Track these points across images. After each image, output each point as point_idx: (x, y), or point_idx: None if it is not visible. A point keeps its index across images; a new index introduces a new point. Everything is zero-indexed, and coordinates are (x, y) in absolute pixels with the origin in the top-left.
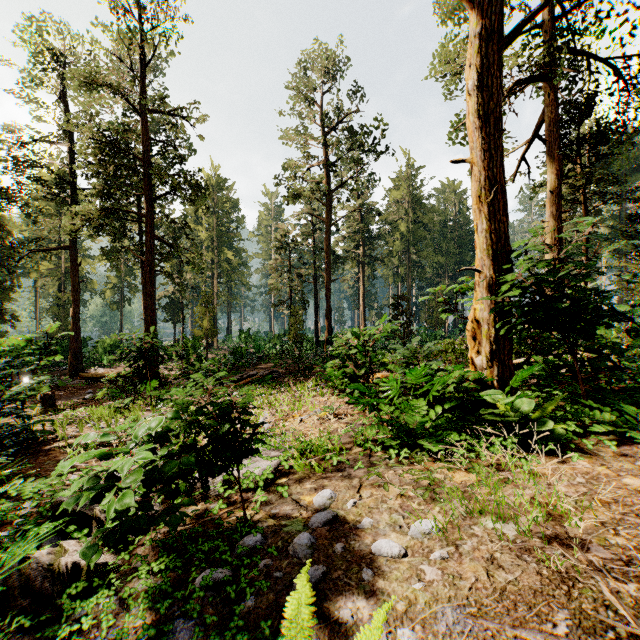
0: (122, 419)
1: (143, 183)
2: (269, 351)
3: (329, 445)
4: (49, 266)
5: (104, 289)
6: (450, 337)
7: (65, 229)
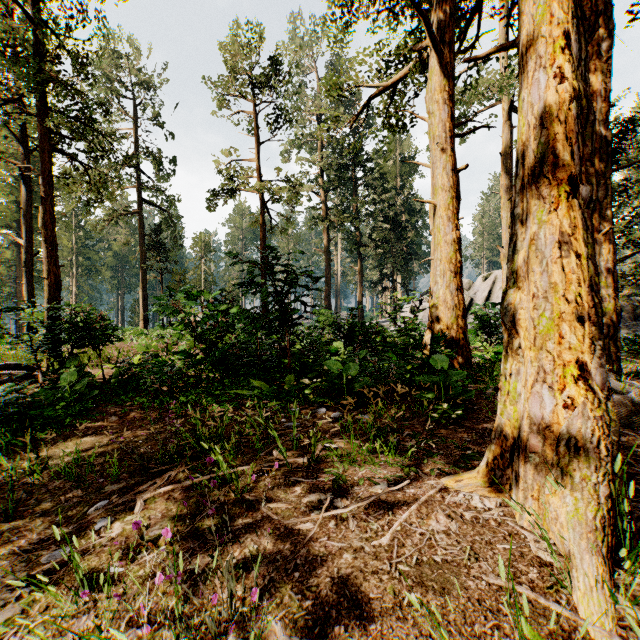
0: None
1: None
2: None
3: None
4: None
5: None
6: None
7: None
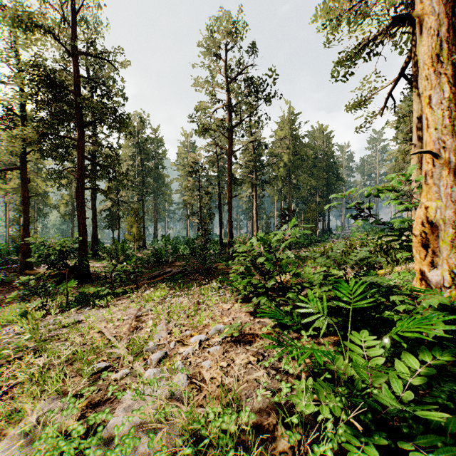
0: (19, 327)
1: (76, 113)
2: (183, 251)
3: (239, 452)
4: (14, 186)
5: (59, 204)
6: (321, 240)
7: (8, 150)
